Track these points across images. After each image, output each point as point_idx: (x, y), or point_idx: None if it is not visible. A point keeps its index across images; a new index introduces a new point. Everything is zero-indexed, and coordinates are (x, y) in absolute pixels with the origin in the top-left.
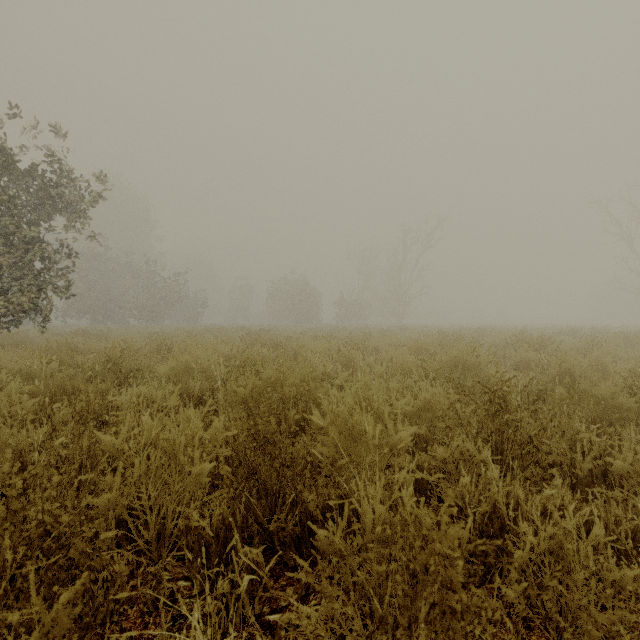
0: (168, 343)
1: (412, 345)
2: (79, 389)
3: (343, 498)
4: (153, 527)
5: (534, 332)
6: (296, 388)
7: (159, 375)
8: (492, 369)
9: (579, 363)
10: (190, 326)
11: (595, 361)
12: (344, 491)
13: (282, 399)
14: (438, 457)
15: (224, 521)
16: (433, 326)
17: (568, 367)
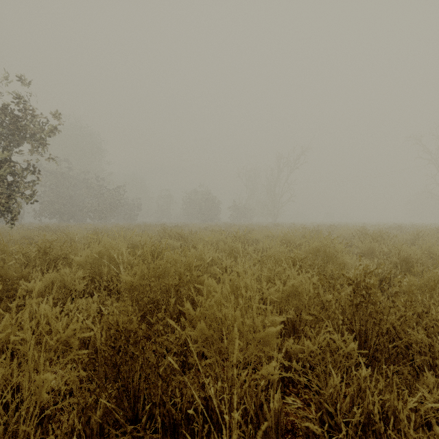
0: (105, 236)
1: (283, 237)
2: (1, 275)
3: (208, 399)
4: (1, 436)
5: (370, 228)
6: (180, 276)
7: (75, 263)
8: (347, 257)
9: (415, 252)
10: (127, 223)
11: (426, 250)
12: (208, 393)
13: (166, 287)
14: (305, 350)
15: (74, 433)
16: (298, 223)
17: (406, 255)
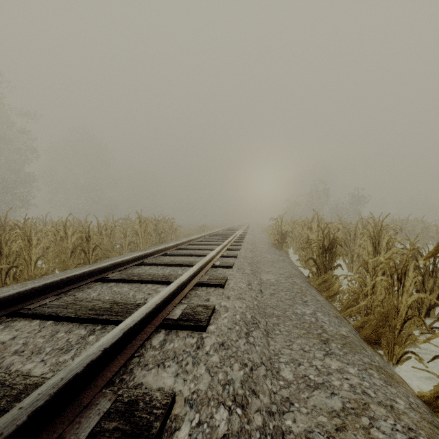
0: None
1: None
2: None
3: None
4: None
5: None
6: None
7: None
8: None
9: None
10: None
11: None
12: None
13: None
14: None
15: None
16: None
17: None
